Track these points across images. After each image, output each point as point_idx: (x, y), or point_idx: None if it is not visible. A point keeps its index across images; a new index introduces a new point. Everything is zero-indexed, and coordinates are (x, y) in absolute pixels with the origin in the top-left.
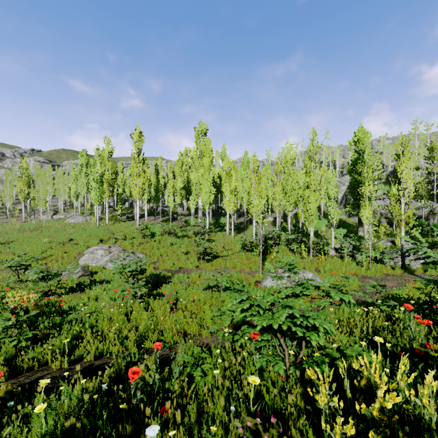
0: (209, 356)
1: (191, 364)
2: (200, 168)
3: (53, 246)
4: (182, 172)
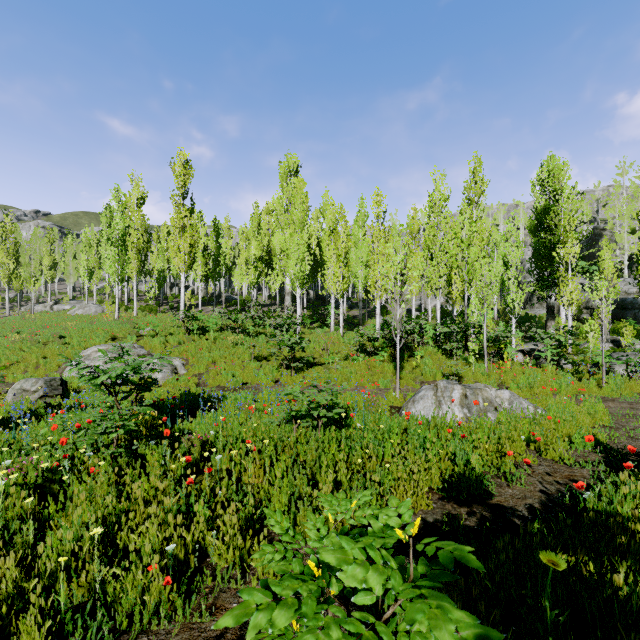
0: None
1: None
2: (287, 228)
3: (27, 347)
4: (259, 235)
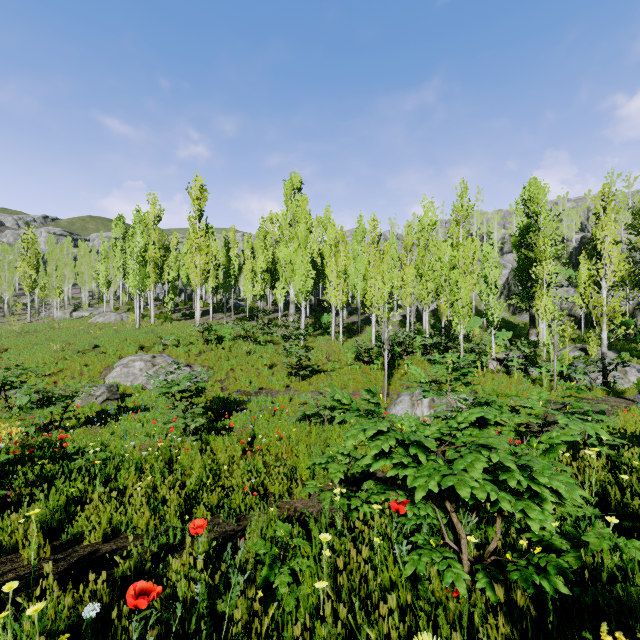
0: (306, 545)
1: (272, 558)
2: (291, 241)
3: (68, 355)
4: (265, 247)
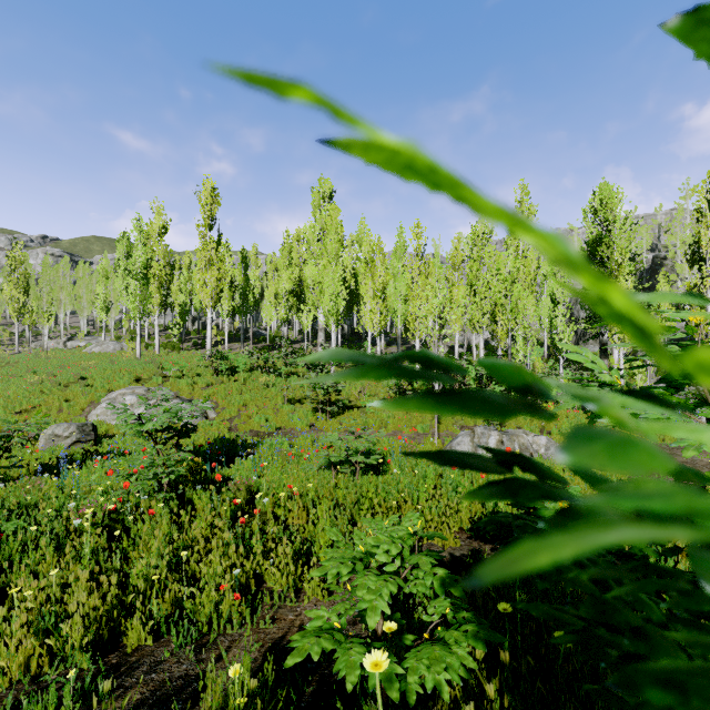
0: None
1: None
2: (320, 258)
3: (47, 389)
4: (290, 266)
